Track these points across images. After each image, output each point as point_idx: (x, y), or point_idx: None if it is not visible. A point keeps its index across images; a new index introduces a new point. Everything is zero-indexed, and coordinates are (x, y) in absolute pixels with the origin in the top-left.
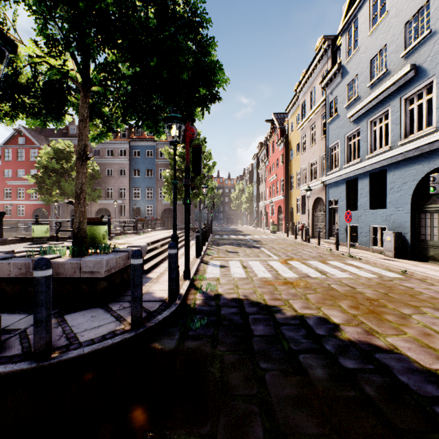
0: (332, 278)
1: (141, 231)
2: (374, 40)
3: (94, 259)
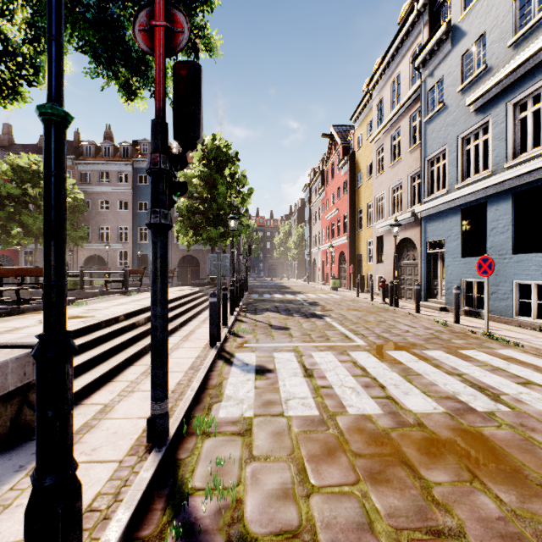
0: (533, 418)
1: (135, 289)
2: None
3: None
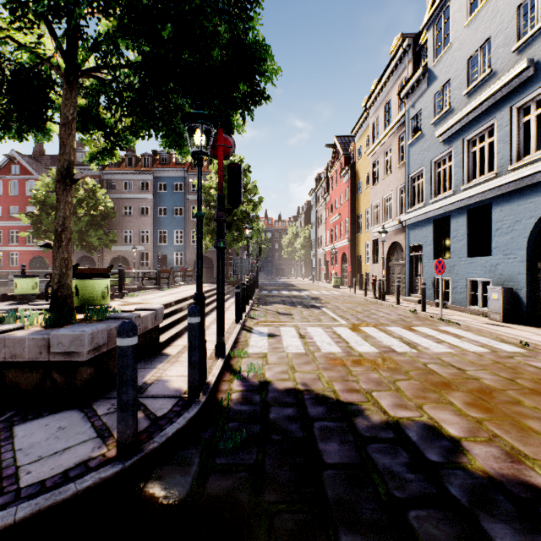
0: (427, 354)
1: (166, 286)
2: (474, 32)
3: (70, 333)
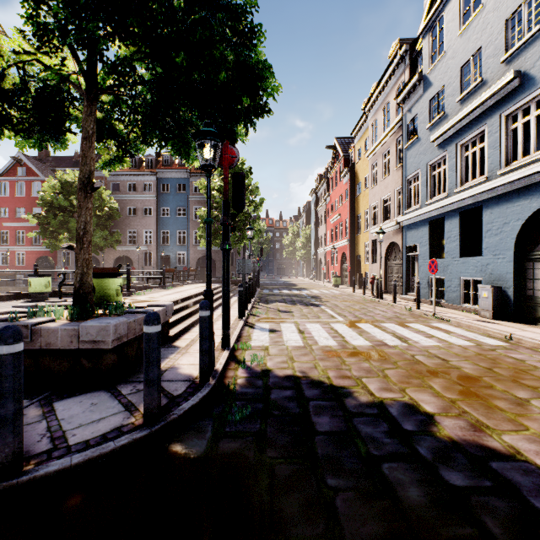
0: (416, 347)
1: (170, 285)
2: (466, 42)
3: (97, 324)
